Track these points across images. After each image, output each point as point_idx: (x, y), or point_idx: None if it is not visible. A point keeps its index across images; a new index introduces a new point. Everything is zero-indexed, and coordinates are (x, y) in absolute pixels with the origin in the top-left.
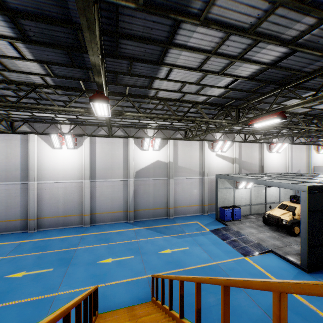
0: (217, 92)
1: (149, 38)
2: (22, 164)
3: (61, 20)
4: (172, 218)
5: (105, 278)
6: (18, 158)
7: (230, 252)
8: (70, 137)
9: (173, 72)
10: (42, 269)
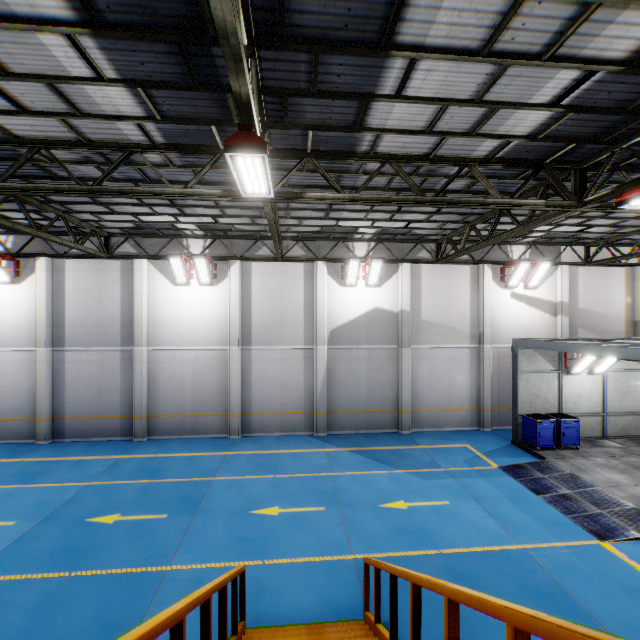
0: (529, 124)
1: None
2: (124, 314)
3: None
4: (409, 434)
5: (265, 549)
6: (116, 304)
7: (558, 523)
8: (204, 262)
9: (418, 74)
10: (148, 514)
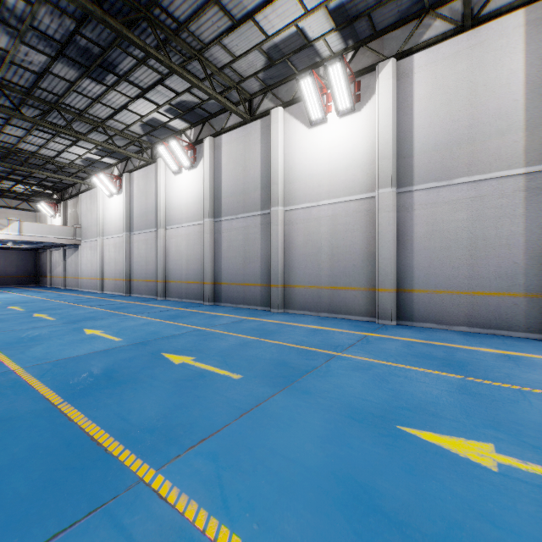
0: None
1: None
2: (263, 176)
3: None
4: None
5: None
6: (257, 167)
7: None
8: (340, 68)
9: None
10: (221, 367)
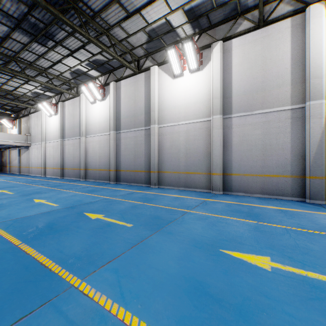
0: None
1: None
2: (146, 106)
3: None
4: None
5: None
6: (142, 100)
7: None
8: (191, 45)
9: None
10: (120, 220)
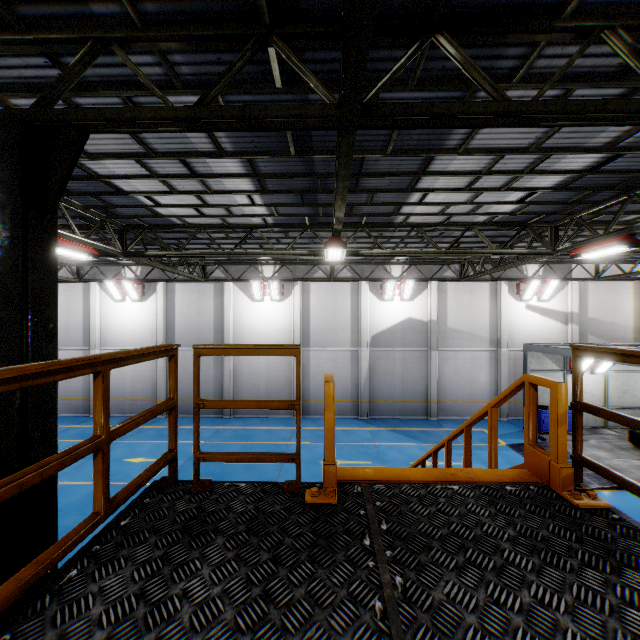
0: (507, 208)
1: (396, 172)
2: (216, 323)
3: (303, 173)
4: (436, 420)
5: None
6: (211, 315)
7: None
8: (276, 284)
9: (430, 195)
10: None
